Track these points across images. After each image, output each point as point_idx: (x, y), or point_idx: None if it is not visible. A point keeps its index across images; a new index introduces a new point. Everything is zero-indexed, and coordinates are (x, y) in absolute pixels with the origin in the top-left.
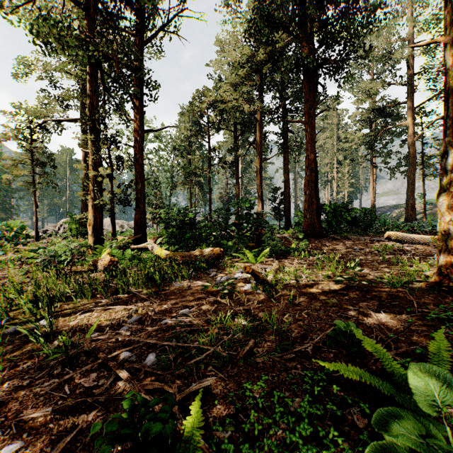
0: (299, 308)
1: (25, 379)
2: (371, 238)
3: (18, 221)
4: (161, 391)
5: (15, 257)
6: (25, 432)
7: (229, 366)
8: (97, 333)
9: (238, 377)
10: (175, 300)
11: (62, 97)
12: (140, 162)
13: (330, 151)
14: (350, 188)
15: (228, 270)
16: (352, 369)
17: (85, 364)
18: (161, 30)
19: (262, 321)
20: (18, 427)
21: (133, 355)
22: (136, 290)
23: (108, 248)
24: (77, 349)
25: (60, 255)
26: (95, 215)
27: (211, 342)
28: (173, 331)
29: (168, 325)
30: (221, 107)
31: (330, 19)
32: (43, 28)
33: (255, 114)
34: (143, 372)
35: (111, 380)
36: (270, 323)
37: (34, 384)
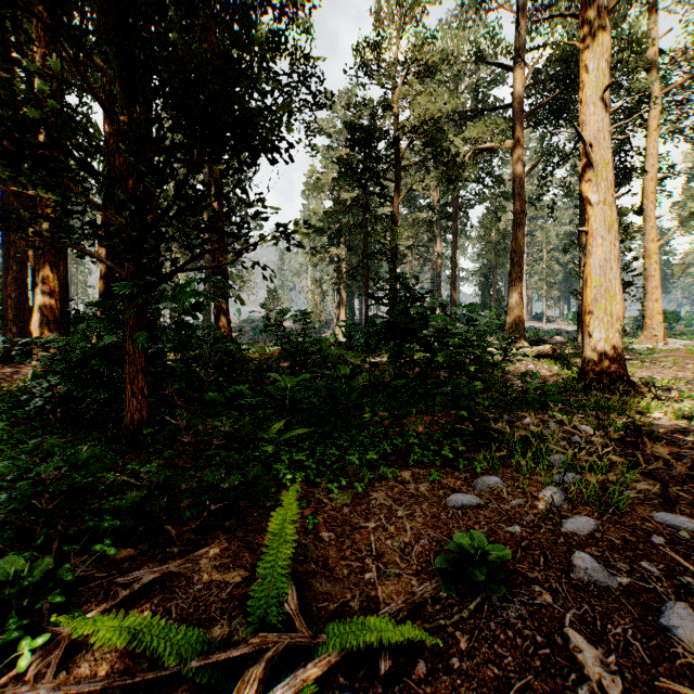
0: None
1: None
2: None
3: None
4: None
5: None
6: None
7: None
8: None
9: None
10: None
11: None
12: None
13: None
14: None
15: None
16: None
17: None
18: None
19: None
20: None
21: None
22: None
23: None
24: None
25: None
26: None
27: None
28: None
29: None
30: None
31: None
32: None
33: None
34: None
35: None
36: None
37: None
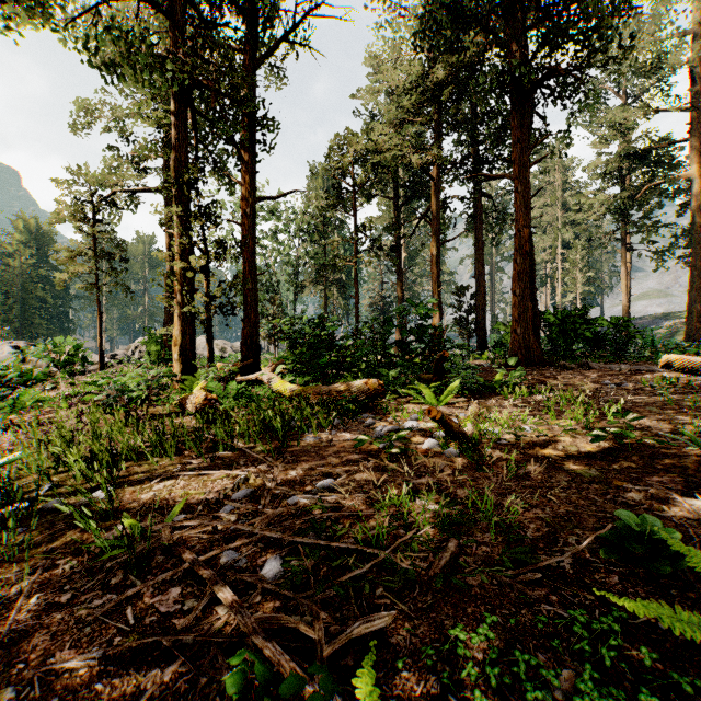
0: (529, 485)
1: (65, 591)
2: (632, 367)
3: (73, 338)
4: (293, 632)
5: (69, 392)
6: (55, 695)
7: (416, 589)
8: (183, 515)
9: (435, 613)
10: (308, 463)
11: (137, 156)
12: (250, 247)
13: (550, 226)
14: (584, 287)
15: (394, 416)
16: (686, 617)
17: (162, 570)
18: (283, 40)
19: (464, 506)
20: (43, 685)
21: (242, 558)
22: (245, 445)
23: (203, 379)
24: (149, 542)
25: (132, 391)
26: (184, 330)
27: (379, 542)
28: (309, 517)
29: (299, 507)
30: (375, 159)
31: (556, 3)
32: (107, 43)
33: (428, 169)
34: (259, 591)
35: (204, 603)
36: (481, 509)
37: (77, 602)
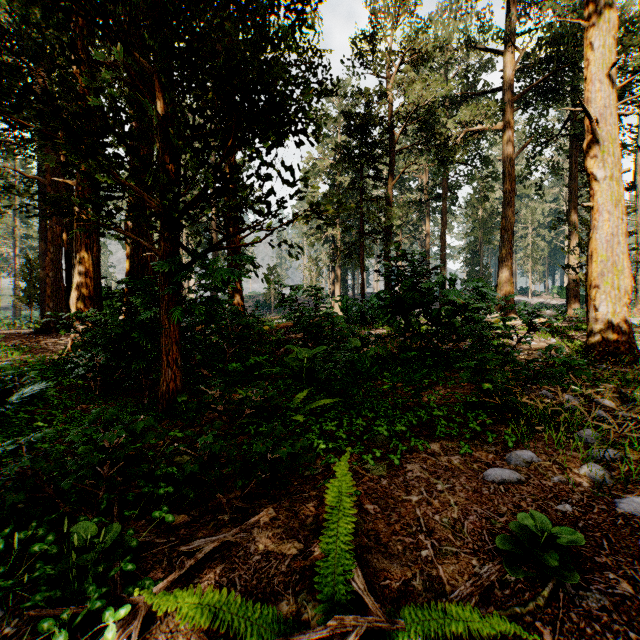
0: None
1: None
2: None
3: None
4: None
5: None
6: None
7: None
8: None
9: None
10: None
11: None
12: None
13: None
14: None
15: None
16: None
17: None
18: None
19: None
20: None
21: None
22: None
23: None
24: None
25: None
26: None
27: None
28: None
29: None
30: None
31: None
32: None
33: None
34: None
35: None
36: None
37: None
